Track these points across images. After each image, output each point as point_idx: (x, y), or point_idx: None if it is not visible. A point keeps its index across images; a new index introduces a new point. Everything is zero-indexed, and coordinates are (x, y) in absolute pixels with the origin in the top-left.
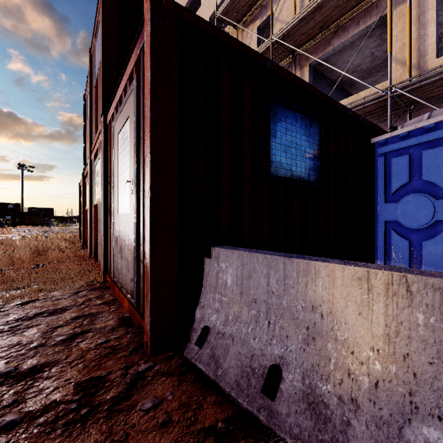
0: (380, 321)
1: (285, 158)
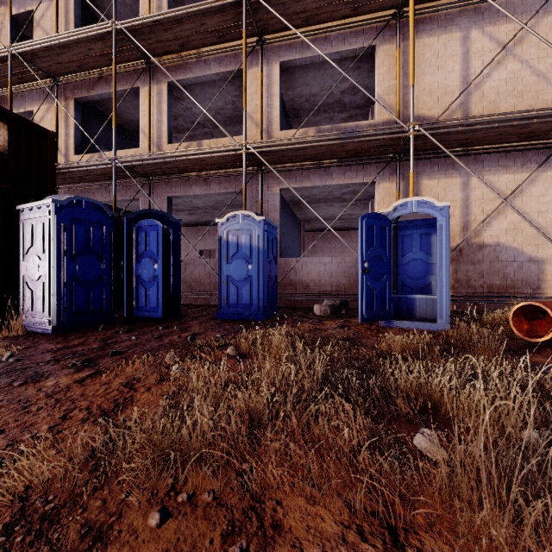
0: None
1: None
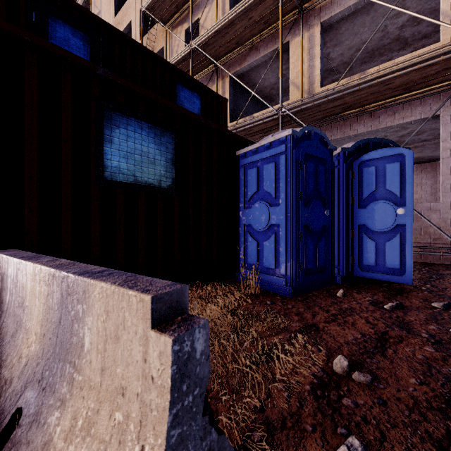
0: (41, 309)
1: (126, 164)
